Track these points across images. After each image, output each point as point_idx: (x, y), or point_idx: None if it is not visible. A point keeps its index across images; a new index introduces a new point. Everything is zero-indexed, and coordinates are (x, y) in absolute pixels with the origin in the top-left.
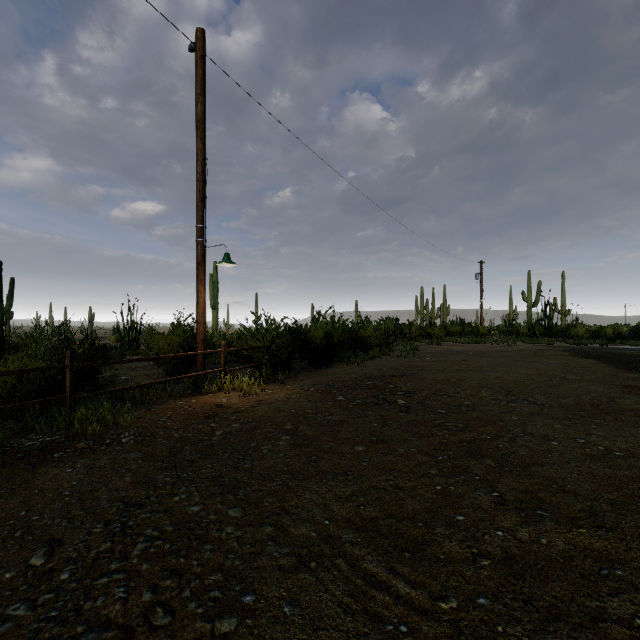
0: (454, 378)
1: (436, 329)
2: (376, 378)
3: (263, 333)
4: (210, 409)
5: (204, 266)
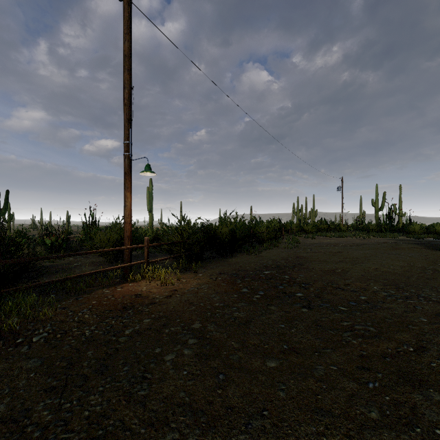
0: (339, 269)
1: (310, 226)
2: (272, 268)
3: (181, 230)
4: (129, 299)
5: (130, 176)
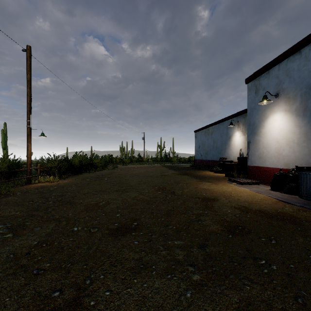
0: (124, 173)
1: (126, 159)
2: (99, 175)
3: (52, 161)
4: (40, 186)
5: (31, 136)
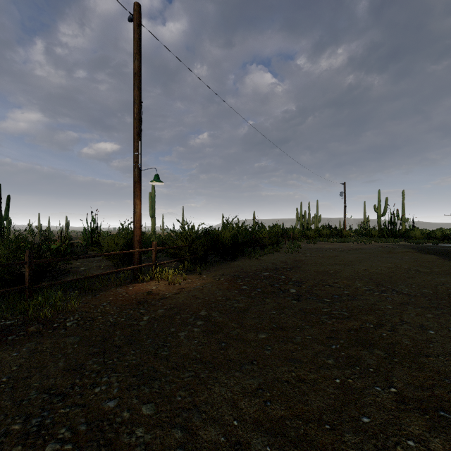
0: (331, 270)
1: (312, 232)
2: (271, 270)
3: (186, 235)
4: (142, 295)
5: (140, 184)
